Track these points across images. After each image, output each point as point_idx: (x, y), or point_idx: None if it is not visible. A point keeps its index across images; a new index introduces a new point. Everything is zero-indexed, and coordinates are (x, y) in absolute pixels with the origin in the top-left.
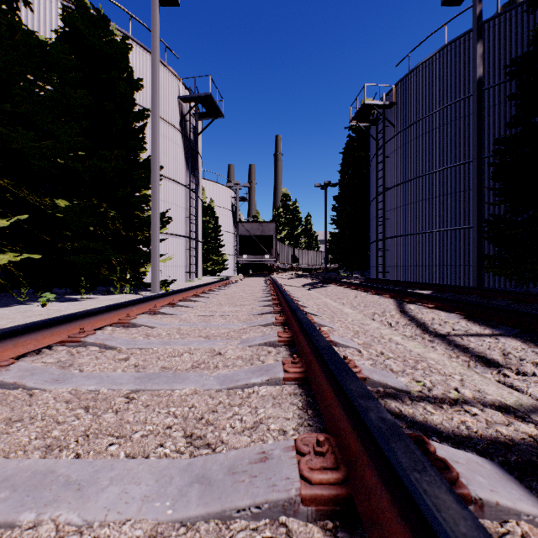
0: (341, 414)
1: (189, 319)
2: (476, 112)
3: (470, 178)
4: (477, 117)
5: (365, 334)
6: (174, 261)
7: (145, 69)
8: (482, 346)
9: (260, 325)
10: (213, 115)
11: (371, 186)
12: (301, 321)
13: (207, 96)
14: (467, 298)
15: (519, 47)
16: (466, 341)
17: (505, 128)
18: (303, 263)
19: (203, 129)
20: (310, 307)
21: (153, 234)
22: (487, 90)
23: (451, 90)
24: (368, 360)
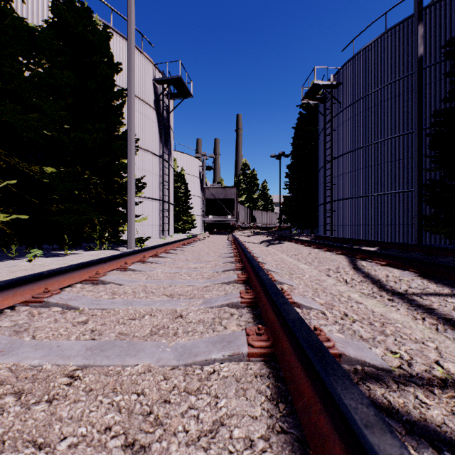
0: (329, 429)
1: (156, 276)
2: (417, 87)
3: (408, 148)
4: (418, 91)
5: (324, 291)
6: (149, 221)
7: (124, 55)
8: (447, 307)
9: (222, 283)
10: (183, 95)
11: (319, 155)
12: (264, 283)
13: (177, 78)
14: (412, 254)
15: (453, 31)
16: (428, 301)
17: (440, 103)
18: (260, 222)
19: (174, 108)
20: (269, 263)
21: (129, 198)
22: (424, 69)
23: (392, 70)
24: (334, 324)
